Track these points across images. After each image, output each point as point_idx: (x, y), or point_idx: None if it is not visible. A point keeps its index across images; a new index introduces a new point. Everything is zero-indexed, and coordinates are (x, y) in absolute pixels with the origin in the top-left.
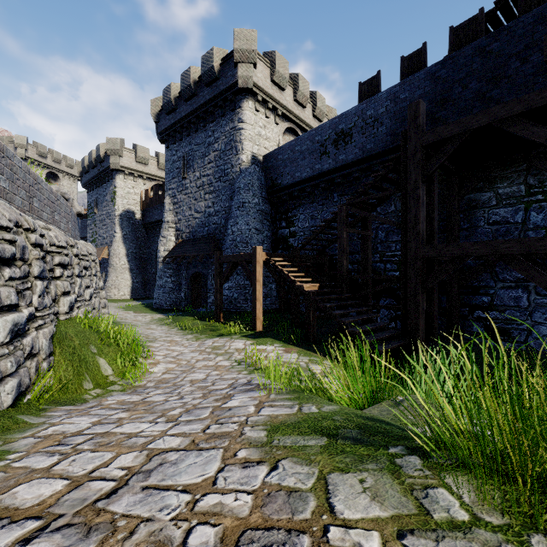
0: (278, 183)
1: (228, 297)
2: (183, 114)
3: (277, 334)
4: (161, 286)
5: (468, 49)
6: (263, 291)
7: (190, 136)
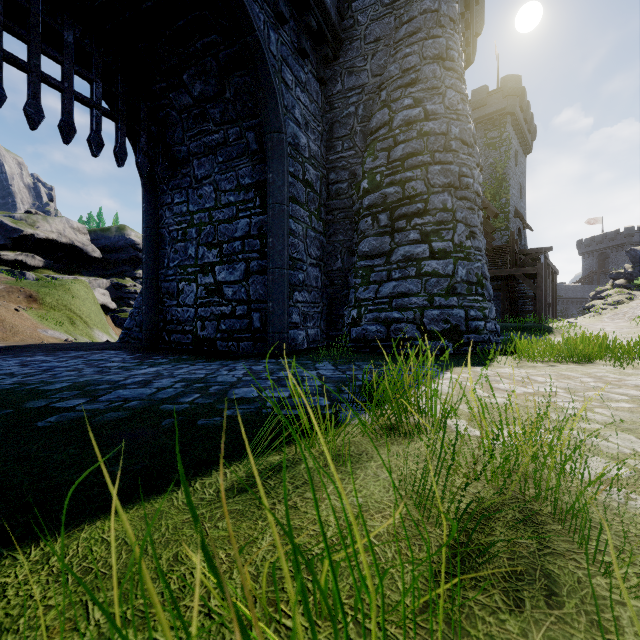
0: None
1: None
2: None
3: None
4: None
5: None
6: None
7: None
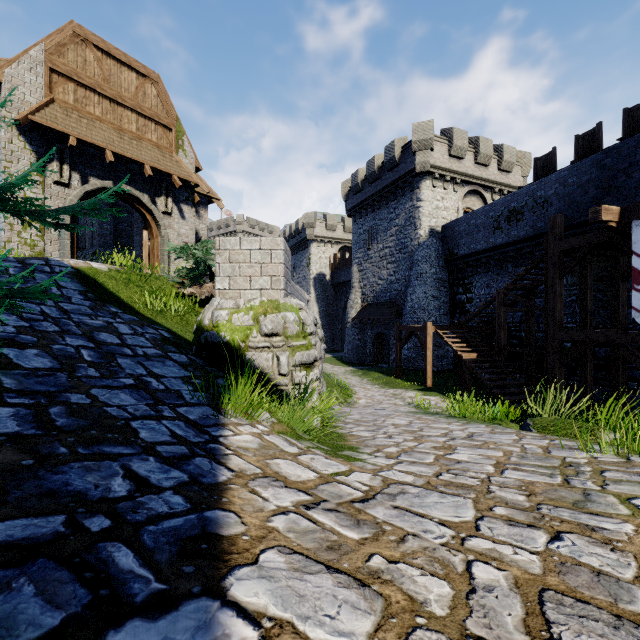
0: (454, 253)
1: (407, 356)
2: (368, 194)
3: (442, 390)
4: (350, 343)
5: (632, 141)
6: (439, 353)
7: (374, 212)
